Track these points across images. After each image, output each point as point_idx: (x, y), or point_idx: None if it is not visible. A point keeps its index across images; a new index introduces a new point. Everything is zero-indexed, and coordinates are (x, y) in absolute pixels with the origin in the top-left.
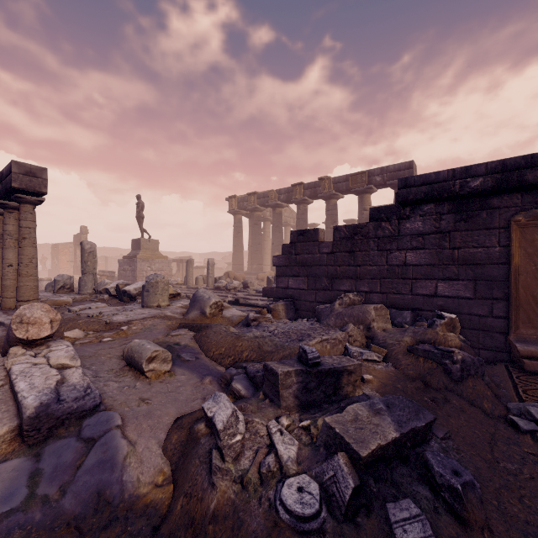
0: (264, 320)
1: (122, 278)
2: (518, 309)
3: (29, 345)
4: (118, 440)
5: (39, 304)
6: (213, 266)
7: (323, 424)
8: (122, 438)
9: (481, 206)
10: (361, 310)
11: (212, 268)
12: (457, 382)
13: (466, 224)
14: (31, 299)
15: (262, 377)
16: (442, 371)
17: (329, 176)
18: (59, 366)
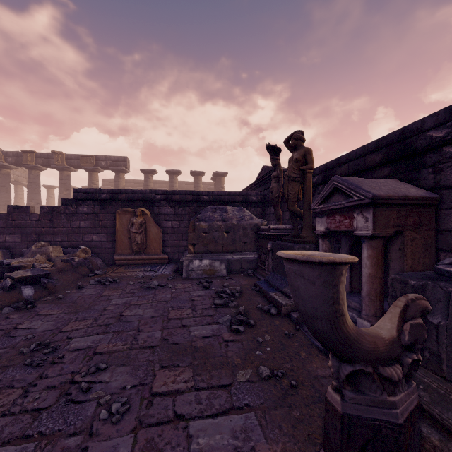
0: None
1: None
2: (117, 244)
3: None
4: None
5: None
6: None
7: (5, 275)
8: None
9: (109, 204)
10: (46, 248)
11: None
12: (75, 268)
13: (104, 211)
14: None
15: None
16: (70, 265)
17: (62, 152)
18: None
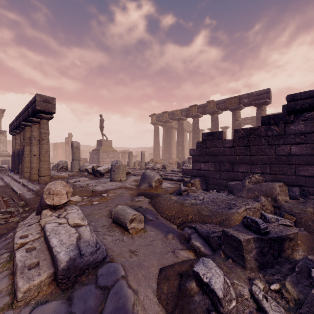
0: (191, 191)
1: (92, 162)
2: None
3: (54, 209)
4: (126, 290)
5: (59, 181)
6: (144, 155)
7: (310, 296)
8: (128, 287)
9: None
10: (268, 187)
11: (143, 156)
12: None
13: None
14: (46, 175)
15: (215, 238)
16: None
17: (213, 100)
18: (74, 224)
